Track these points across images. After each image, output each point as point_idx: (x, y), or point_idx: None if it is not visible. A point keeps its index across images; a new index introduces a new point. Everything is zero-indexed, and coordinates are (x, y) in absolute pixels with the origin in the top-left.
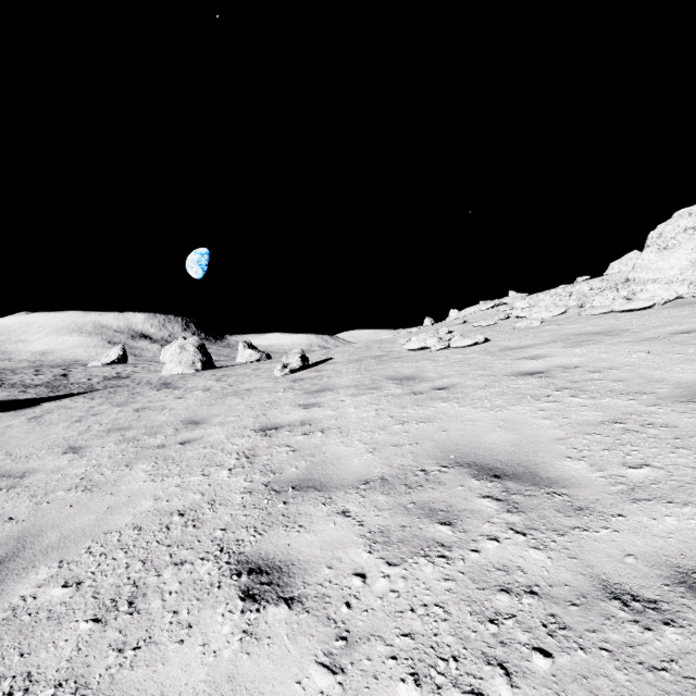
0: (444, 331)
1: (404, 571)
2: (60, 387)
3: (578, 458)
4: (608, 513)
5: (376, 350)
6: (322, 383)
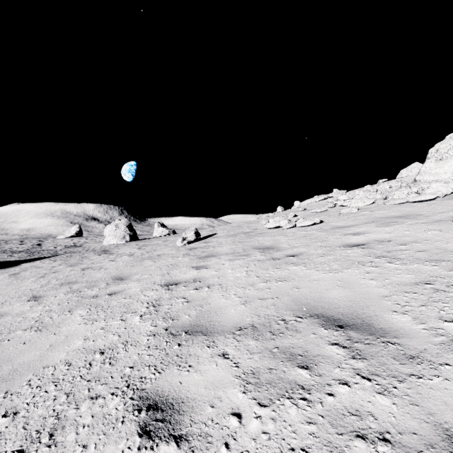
0: (291, 215)
1: (272, 412)
2: (35, 253)
3: (402, 312)
4: (436, 362)
5: (246, 228)
6: (209, 251)
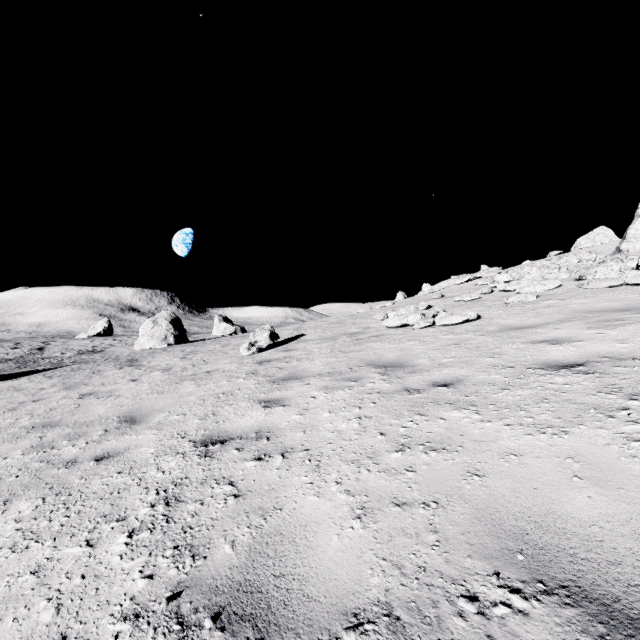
0: (423, 306)
1: None
2: (29, 362)
3: None
4: None
5: (351, 326)
6: (290, 367)
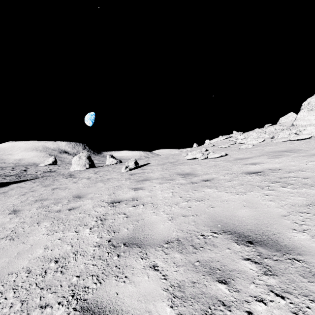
0: (204, 150)
1: None
2: (21, 176)
3: (301, 230)
4: None
5: (171, 159)
6: (144, 176)
